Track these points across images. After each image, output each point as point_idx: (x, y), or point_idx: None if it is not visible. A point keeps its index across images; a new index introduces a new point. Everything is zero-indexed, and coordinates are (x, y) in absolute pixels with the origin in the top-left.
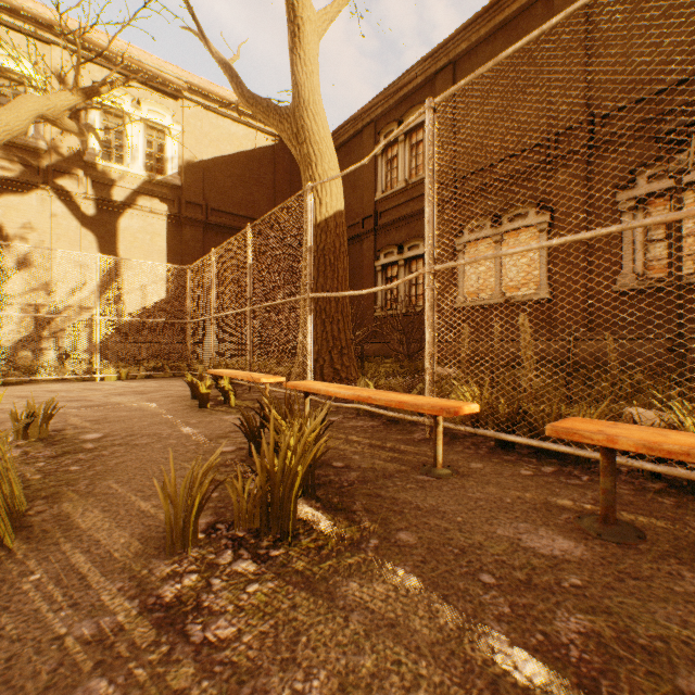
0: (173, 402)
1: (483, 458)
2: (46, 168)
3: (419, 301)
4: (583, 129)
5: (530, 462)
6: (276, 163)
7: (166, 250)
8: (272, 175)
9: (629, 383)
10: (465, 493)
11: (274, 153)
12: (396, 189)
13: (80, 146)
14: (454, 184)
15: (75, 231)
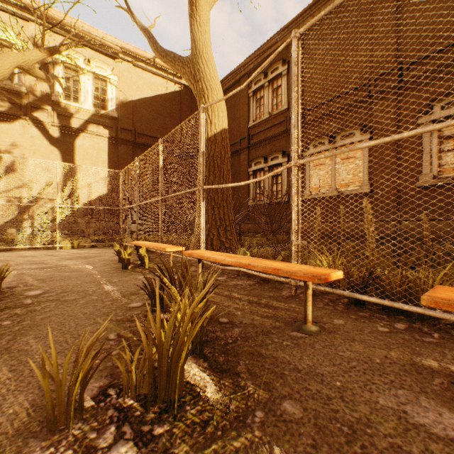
0: (104, 265)
1: (342, 314)
2: (26, 105)
3: (278, 195)
4: (394, 74)
5: (382, 318)
6: (181, 102)
7: (107, 161)
8: (179, 110)
9: (445, 252)
10: (336, 352)
11: (180, 96)
12: (263, 119)
13: (49, 90)
14: (303, 114)
15: (46, 148)
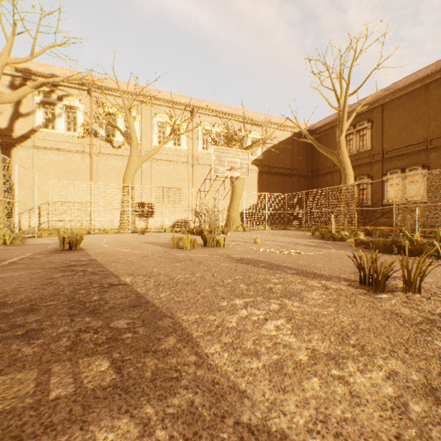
0: None
1: None
2: None
3: (364, 201)
4: None
5: None
6: (292, 143)
7: (257, 184)
8: (291, 148)
9: None
10: None
11: (291, 139)
12: (352, 154)
13: None
14: (382, 154)
15: None
